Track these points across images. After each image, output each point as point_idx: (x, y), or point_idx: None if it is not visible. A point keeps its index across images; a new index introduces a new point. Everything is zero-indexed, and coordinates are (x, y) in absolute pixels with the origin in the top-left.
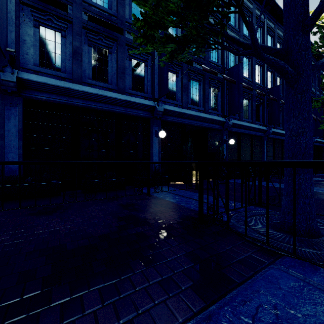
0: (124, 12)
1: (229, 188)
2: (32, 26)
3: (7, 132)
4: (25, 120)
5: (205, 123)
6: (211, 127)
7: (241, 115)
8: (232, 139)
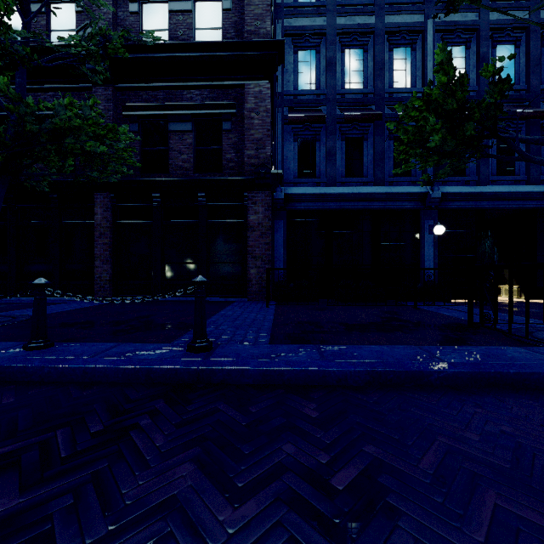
0: (383, 84)
1: (495, 290)
2: (292, 141)
3: (275, 243)
4: (287, 231)
5: (531, 202)
6: None
7: None
8: None
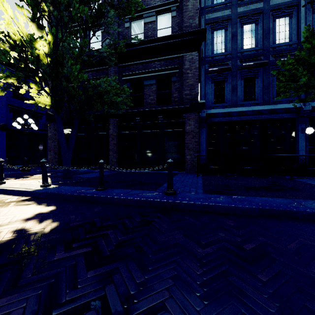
0: (269, 42)
1: None
2: (210, 83)
3: (200, 141)
4: (207, 134)
5: None
6: None
7: None
8: None
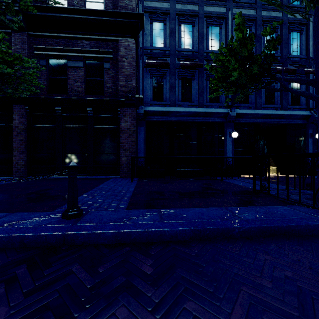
0: (203, 47)
1: (269, 170)
2: (149, 78)
3: (138, 141)
4: (146, 133)
5: (283, 120)
6: (291, 122)
7: None
8: None
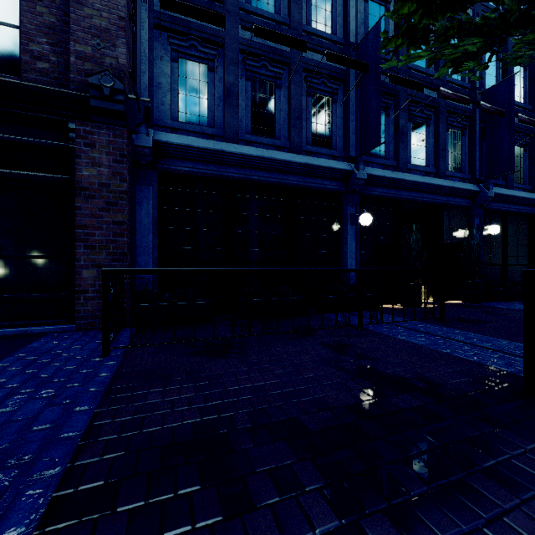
0: (301, 15)
1: None
2: (169, 60)
3: (138, 225)
4: (160, 205)
5: (440, 197)
6: (451, 203)
7: (510, 177)
8: (494, 225)
